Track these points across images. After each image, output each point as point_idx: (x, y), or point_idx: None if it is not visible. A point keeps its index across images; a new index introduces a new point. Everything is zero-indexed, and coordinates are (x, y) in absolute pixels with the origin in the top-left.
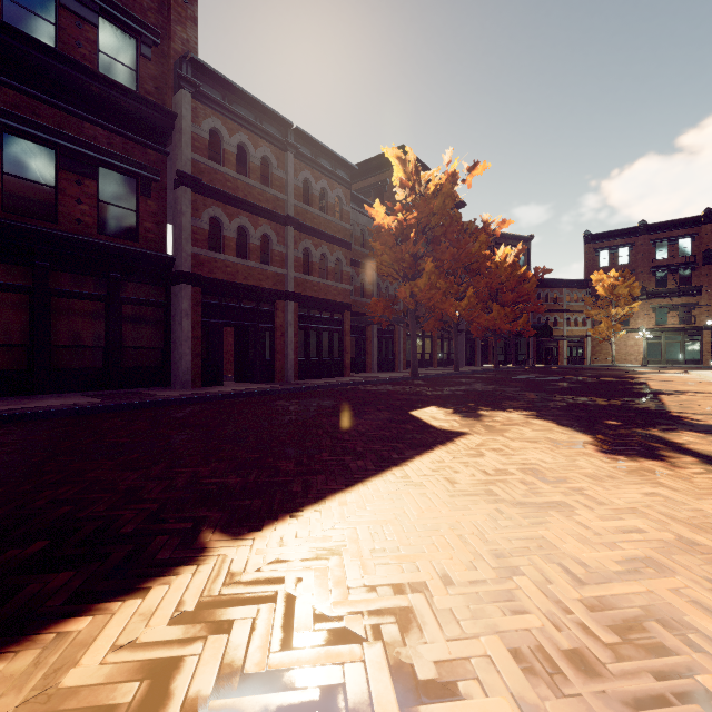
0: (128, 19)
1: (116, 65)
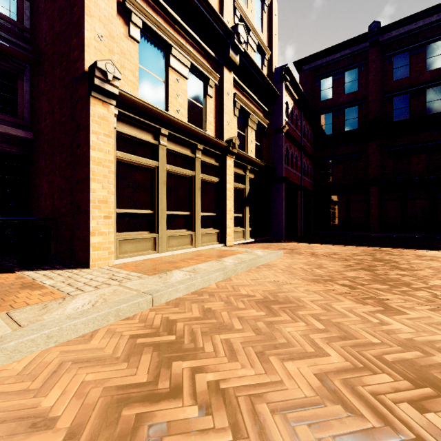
0: (439, 81)
1: (434, 102)
